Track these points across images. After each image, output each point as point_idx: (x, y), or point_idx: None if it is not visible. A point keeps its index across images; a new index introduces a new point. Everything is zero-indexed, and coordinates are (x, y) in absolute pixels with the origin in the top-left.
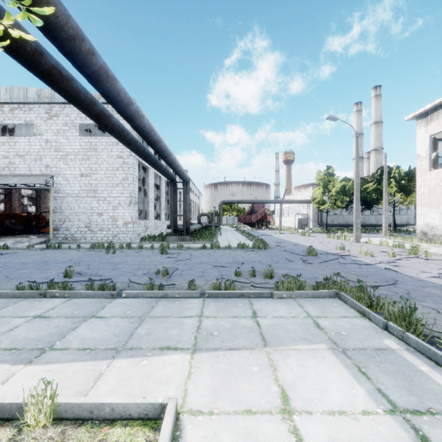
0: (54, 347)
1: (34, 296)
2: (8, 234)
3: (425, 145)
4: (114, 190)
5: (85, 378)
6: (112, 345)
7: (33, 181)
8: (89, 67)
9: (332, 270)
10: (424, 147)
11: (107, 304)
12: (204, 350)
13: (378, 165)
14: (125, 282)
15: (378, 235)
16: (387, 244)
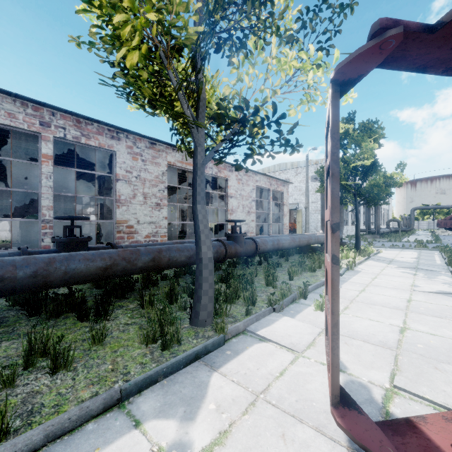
0: None
1: None
2: None
3: None
4: None
5: None
6: None
7: (291, 207)
8: None
9: None
10: None
11: None
12: (386, 250)
13: None
14: None
15: None
16: None
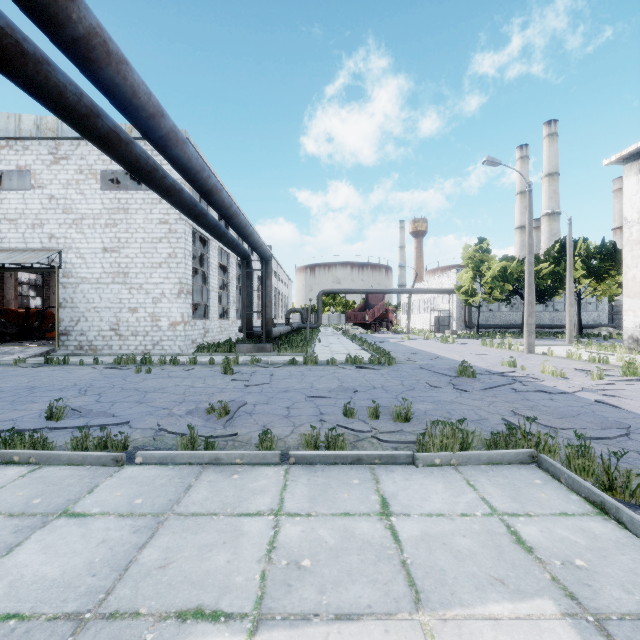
0: None
1: None
2: None
3: (637, 203)
4: (156, 274)
5: None
6: (73, 603)
7: (28, 258)
8: (65, 27)
9: (507, 404)
10: (635, 206)
11: (102, 481)
12: (278, 621)
13: (553, 237)
14: (151, 430)
15: (558, 342)
16: (580, 356)
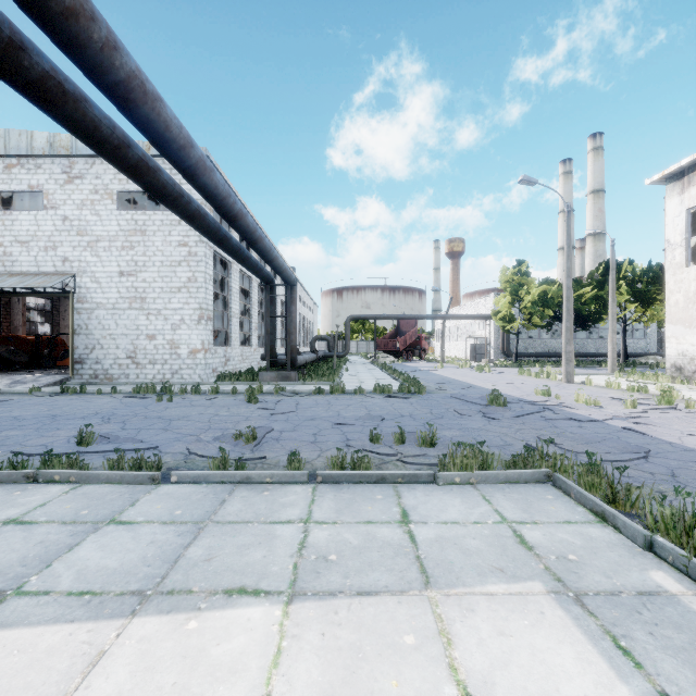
0: (25, 589)
1: (15, 481)
2: (4, 369)
3: (680, 224)
4: (175, 299)
5: (69, 663)
6: (135, 584)
7: (41, 283)
8: (109, 73)
9: (534, 431)
10: (678, 228)
11: (142, 497)
12: (309, 596)
13: (598, 259)
14: (180, 454)
15: (601, 371)
16: (619, 385)
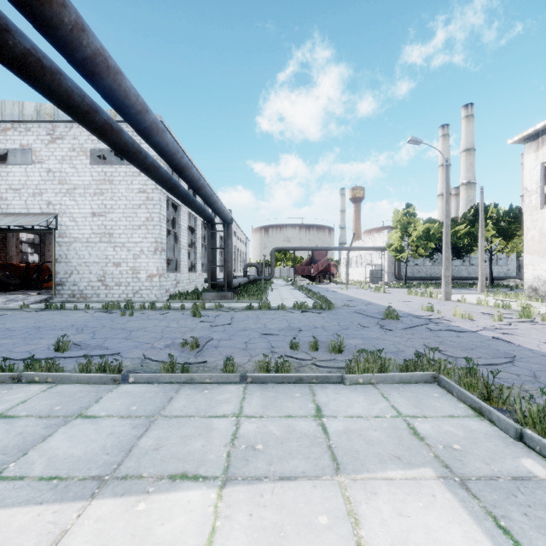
0: (4, 475)
1: (3, 381)
2: (1, 290)
3: (535, 175)
4: (136, 234)
5: (35, 541)
6: (95, 470)
7: (30, 222)
8: (78, 50)
9: (421, 340)
10: (534, 178)
11: (105, 395)
12: (240, 480)
13: (470, 203)
14: (138, 359)
15: (472, 291)
16: (487, 303)
